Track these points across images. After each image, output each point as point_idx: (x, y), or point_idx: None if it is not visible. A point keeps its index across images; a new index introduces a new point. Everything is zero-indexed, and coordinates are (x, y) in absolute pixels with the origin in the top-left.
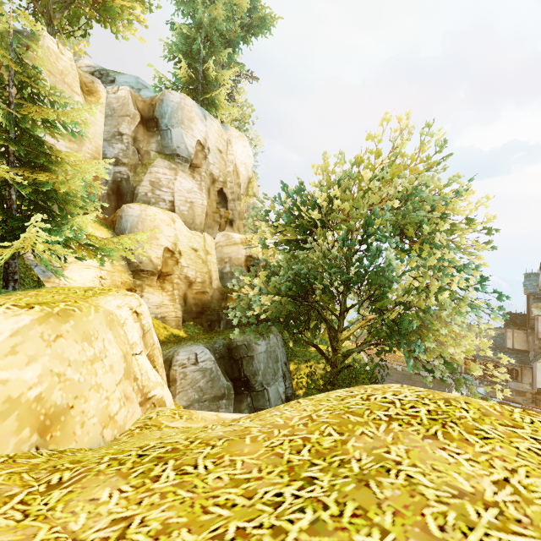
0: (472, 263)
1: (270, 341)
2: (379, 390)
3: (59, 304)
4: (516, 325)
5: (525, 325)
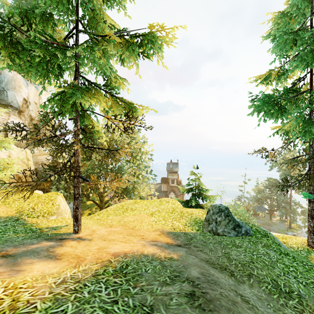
0: (147, 166)
1: None
2: (126, 201)
3: (59, 194)
4: (164, 182)
5: (167, 181)
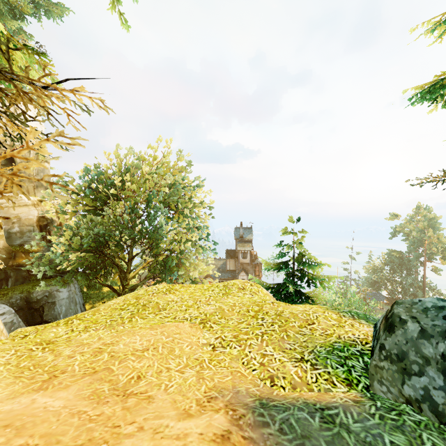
0: (203, 226)
1: (70, 288)
2: (150, 287)
3: None
4: (231, 257)
5: (235, 256)
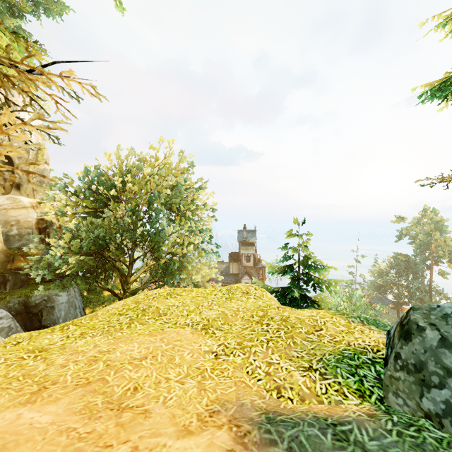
0: (206, 228)
1: (69, 292)
2: (151, 291)
3: None
4: (234, 260)
5: (238, 259)
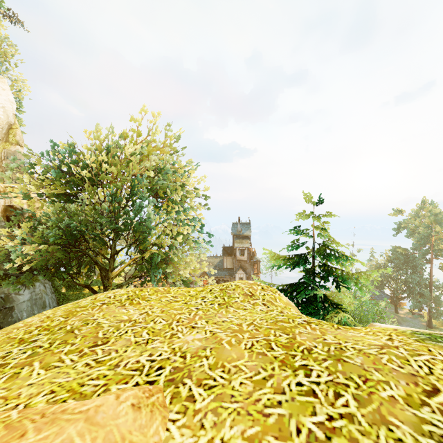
0: (197, 216)
1: (35, 289)
2: (105, 293)
3: None
4: (228, 254)
5: (232, 253)
